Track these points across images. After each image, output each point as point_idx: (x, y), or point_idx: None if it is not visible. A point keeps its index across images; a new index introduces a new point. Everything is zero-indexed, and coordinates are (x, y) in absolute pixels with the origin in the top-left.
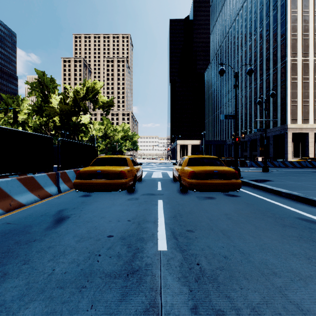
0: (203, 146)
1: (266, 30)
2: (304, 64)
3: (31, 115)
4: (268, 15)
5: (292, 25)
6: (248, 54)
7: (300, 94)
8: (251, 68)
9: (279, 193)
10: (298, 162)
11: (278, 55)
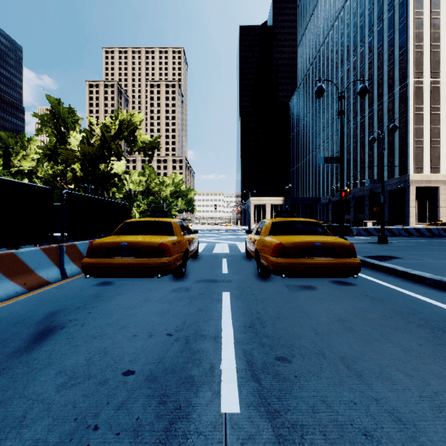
0: (288, 206)
1: (378, 40)
2: (433, 89)
3: (42, 161)
4: (381, 17)
5: (415, 32)
6: (351, 74)
7: (428, 131)
8: (364, 86)
9: (420, 280)
10: (427, 229)
11: (395, 75)
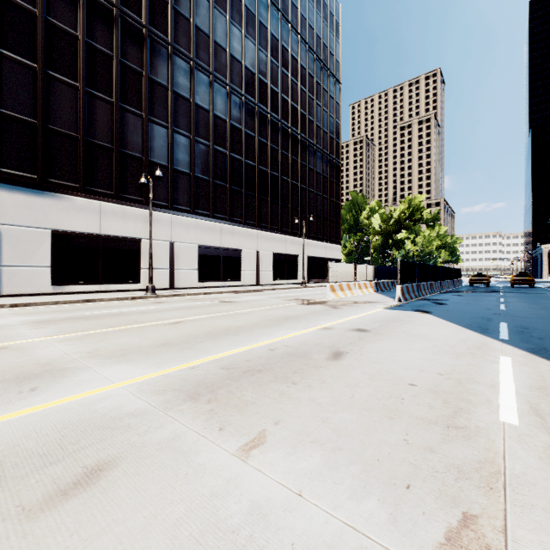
0: None
1: None
2: None
3: None
4: None
5: None
6: None
7: None
8: None
9: None
10: None
11: None
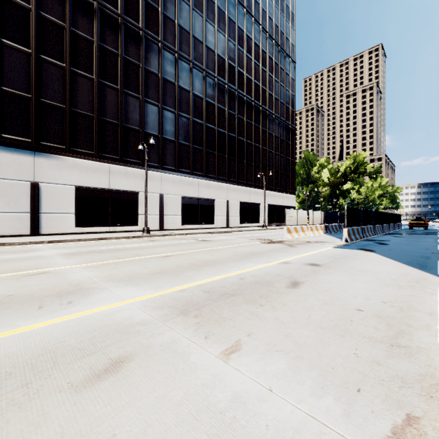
0: None
1: None
2: None
3: None
4: None
5: None
6: None
7: None
8: None
9: None
10: None
11: None
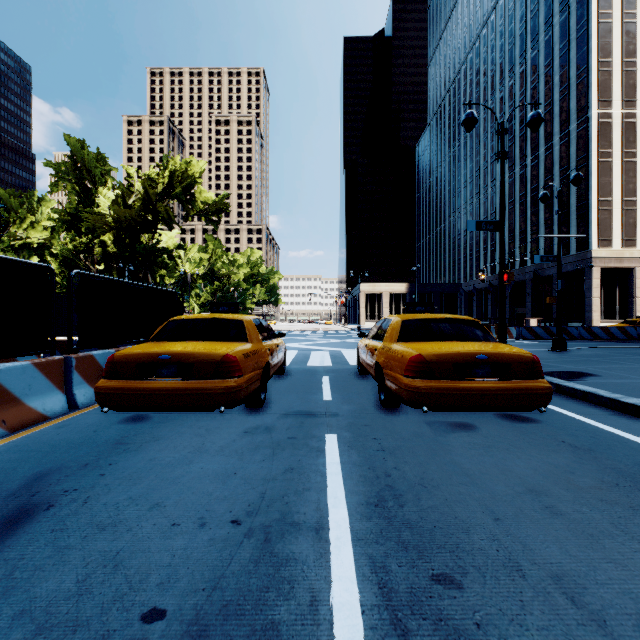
0: (415, 295)
1: (545, 55)
2: (626, 125)
3: (59, 231)
4: (550, 22)
5: (600, 42)
6: (506, 104)
7: (619, 187)
8: (537, 114)
9: None
10: (621, 330)
11: (571, 106)
